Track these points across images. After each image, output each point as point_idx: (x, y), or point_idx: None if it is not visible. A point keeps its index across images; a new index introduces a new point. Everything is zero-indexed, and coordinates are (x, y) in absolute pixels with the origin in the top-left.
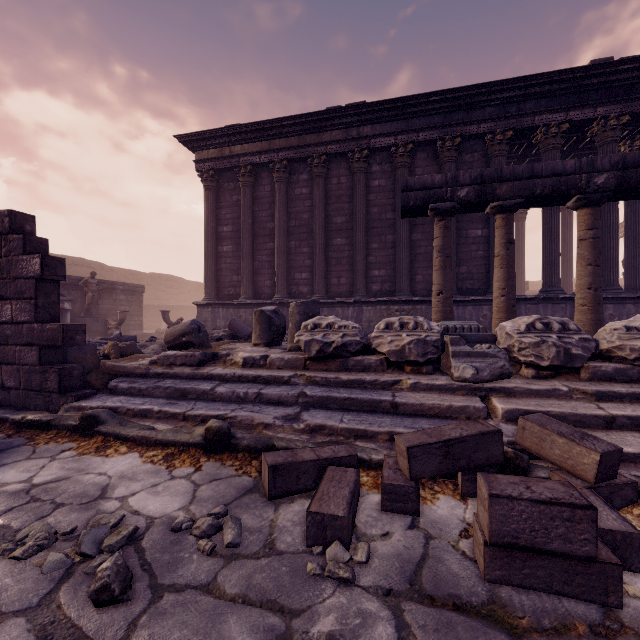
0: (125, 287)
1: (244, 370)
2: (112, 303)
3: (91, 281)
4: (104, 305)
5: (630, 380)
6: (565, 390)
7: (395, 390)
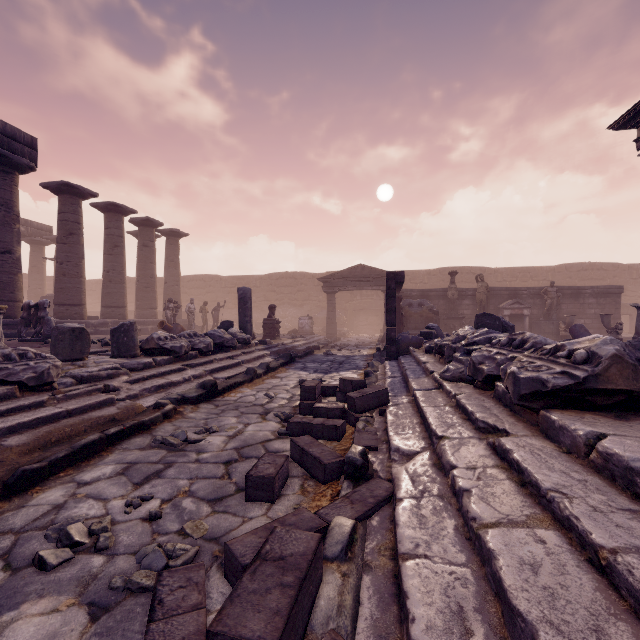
0: (594, 290)
1: (427, 357)
2: (578, 307)
3: (549, 290)
4: (569, 309)
5: (506, 405)
6: (452, 394)
7: (427, 376)
